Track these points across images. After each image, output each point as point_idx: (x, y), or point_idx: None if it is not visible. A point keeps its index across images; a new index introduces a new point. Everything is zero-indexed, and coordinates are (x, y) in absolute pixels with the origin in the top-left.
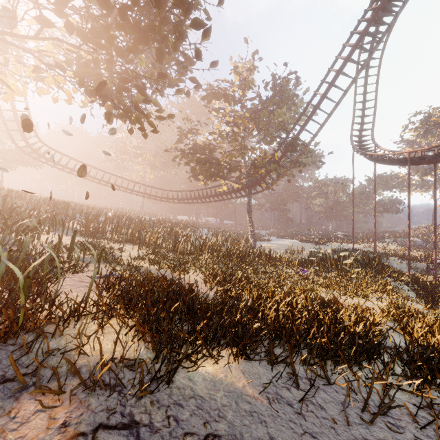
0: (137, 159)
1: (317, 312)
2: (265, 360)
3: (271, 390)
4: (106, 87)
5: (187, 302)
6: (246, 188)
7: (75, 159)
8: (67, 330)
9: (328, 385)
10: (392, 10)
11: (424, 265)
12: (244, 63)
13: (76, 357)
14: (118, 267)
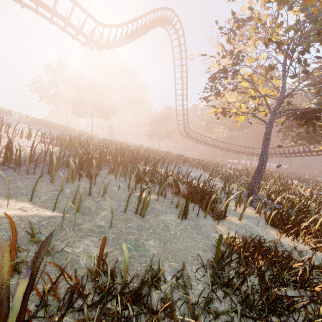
0: (220, 125)
1: None
2: None
3: None
4: (318, 118)
5: None
6: None
7: (200, 134)
8: None
9: None
10: None
11: None
12: None
13: None
14: None
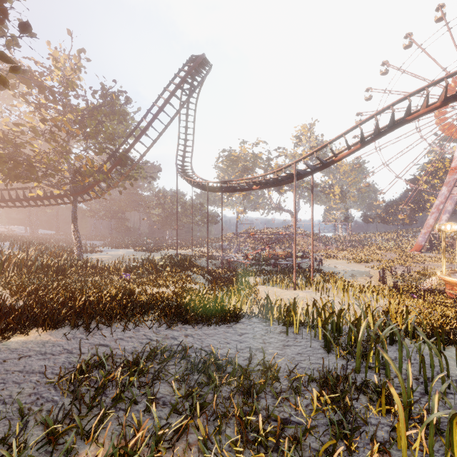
0: None
1: (121, 298)
2: (70, 327)
3: (70, 337)
4: None
5: None
6: (70, 194)
7: None
8: None
9: (109, 326)
10: (196, 79)
11: (220, 261)
12: (67, 56)
13: None
14: None
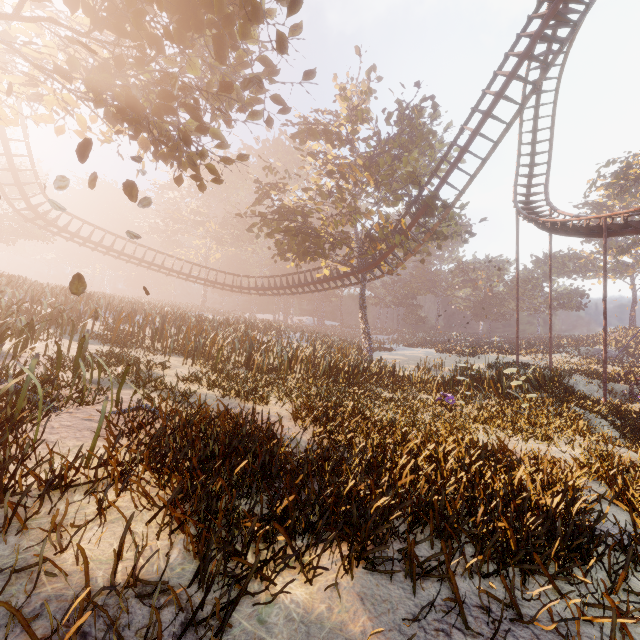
0: (196, 229)
1: (480, 469)
2: (400, 568)
3: (416, 639)
4: (136, 106)
5: (262, 457)
6: (358, 271)
7: (102, 229)
8: (40, 516)
9: (522, 623)
10: (581, 1)
11: (625, 386)
12: (355, 85)
13: (43, 578)
14: (156, 393)
